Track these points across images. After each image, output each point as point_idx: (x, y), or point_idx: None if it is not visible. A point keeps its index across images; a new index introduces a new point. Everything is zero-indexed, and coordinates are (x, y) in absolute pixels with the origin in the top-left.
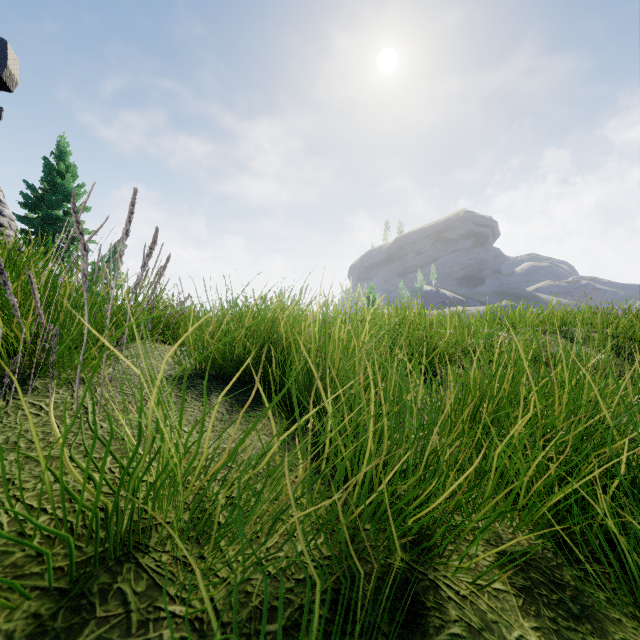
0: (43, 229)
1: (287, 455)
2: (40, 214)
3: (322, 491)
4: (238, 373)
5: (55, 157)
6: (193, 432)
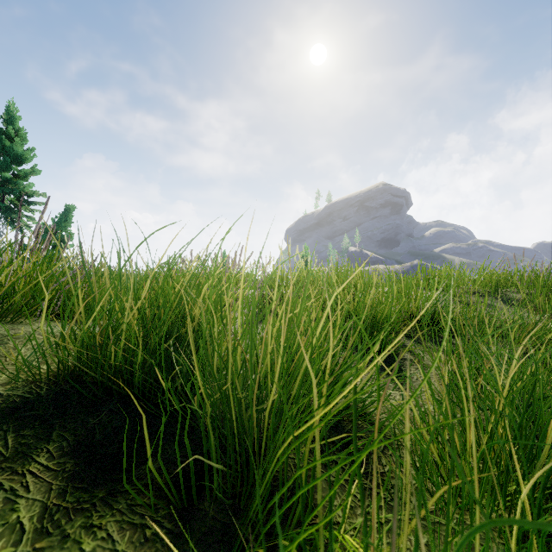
0: None
1: None
2: None
3: None
4: None
5: (4, 121)
6: None
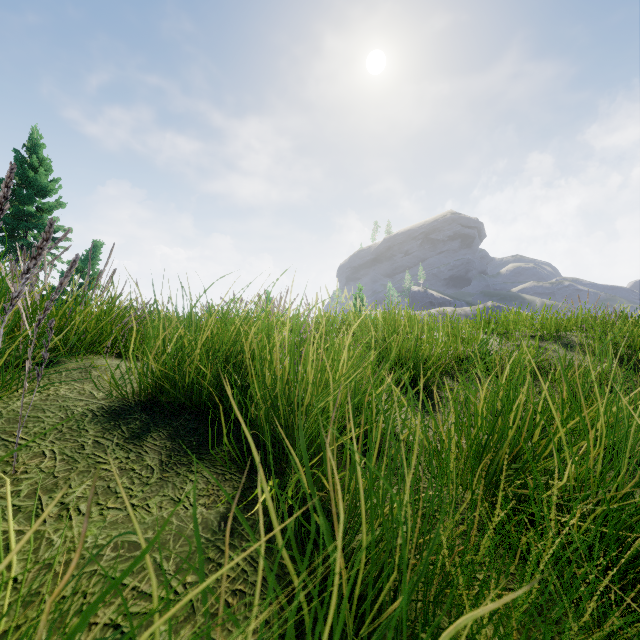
0: (14, 226)
1: (229, 544)
2: (11, 210)
3: (271, 621)
4: (30, 530)
5: (27, 150)
6: (94, 512)
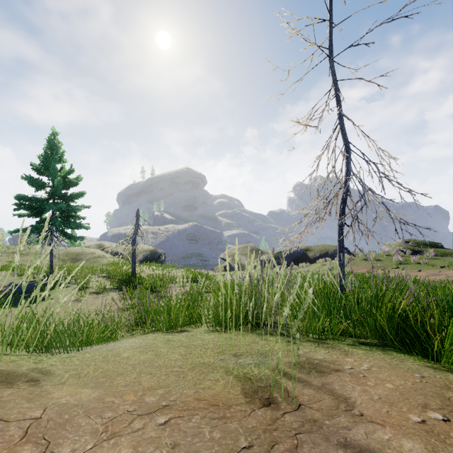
0: None
1: None
2: None
3: None
4: None
5: None
6: None
